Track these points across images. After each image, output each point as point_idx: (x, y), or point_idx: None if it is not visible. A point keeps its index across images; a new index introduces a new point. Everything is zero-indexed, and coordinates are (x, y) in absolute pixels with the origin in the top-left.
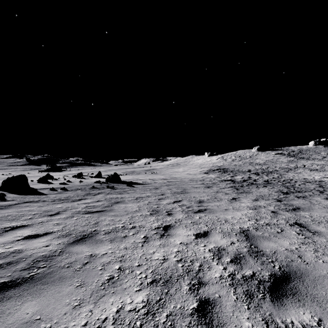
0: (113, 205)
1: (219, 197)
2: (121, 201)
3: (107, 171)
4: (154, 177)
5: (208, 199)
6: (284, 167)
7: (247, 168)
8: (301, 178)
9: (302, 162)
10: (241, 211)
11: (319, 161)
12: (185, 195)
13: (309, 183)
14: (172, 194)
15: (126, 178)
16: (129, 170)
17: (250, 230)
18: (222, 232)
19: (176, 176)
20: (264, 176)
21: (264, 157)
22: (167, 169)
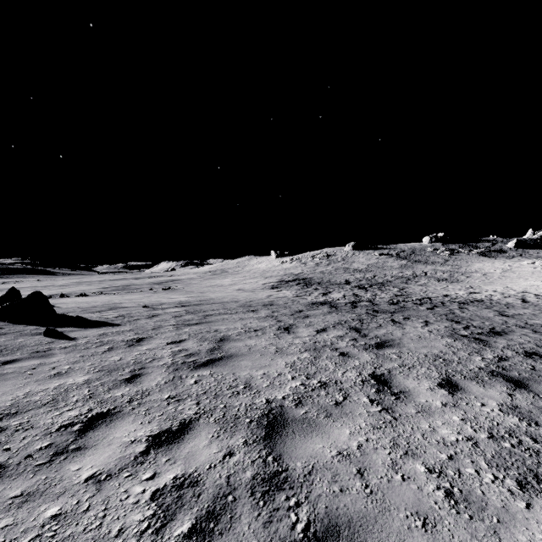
0: None
1: (333, 378)
2: None
3: (66, 287)
4: (162, 300)
5: (300, 394)
6: (398, 275)
7: (343, 278)
8: (439, 294)
9: (420, 267)
10: None
11: (442, 266)
12: (219, 371)
13: (471, 306)
14: (171, 372)
15: (87, 303)
16: (121, 284)
17: None
18: None
19: (213, 294)
20: (377, 291)
21: (364, 260)
22: (202, 280)
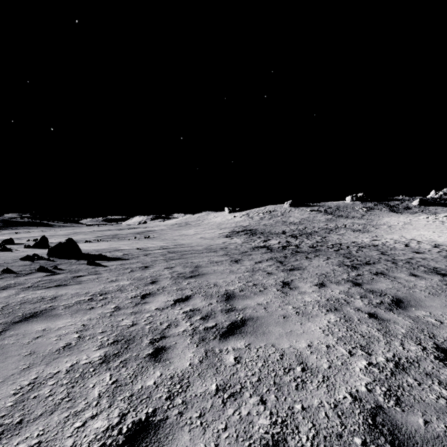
0: (8, 328)
1: (260, 282)
2: (44, 309)
3: (68, 236)
4: (147, 245)
5: (242, 288)
6: (324, 227)
7: (280, 229)
8: (349, 241)
9: (342, 221)
10: (317, 321)
11: (359, 220)
12: (199, 280)
13: (365, 249)
14: (173, 280)
15: (96, 247)
16: (109, 234)
17: (384, 406)
18: (321, 444)
19: (183, 241)
20: (305, 239)
21: (299, 215)
22: (171, 231)
